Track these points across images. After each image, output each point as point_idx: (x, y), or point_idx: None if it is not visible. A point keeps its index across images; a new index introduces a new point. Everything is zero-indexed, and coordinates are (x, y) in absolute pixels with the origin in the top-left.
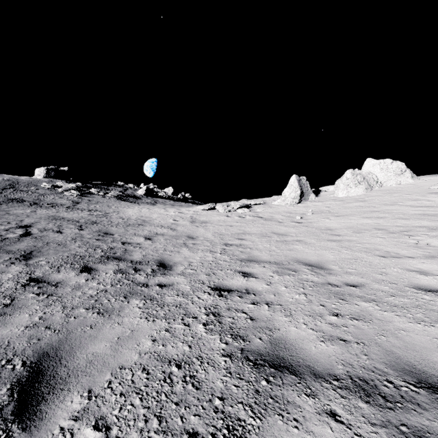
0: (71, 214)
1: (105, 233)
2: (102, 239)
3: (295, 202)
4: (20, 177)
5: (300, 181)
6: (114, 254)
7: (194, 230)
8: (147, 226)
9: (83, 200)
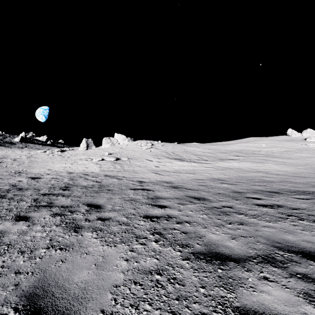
0: None
1: None
2: None
3: (84, 149)
4: None
5: (88, 141)
6: None
7: (24, 160)
8: (4, 159)
9: None
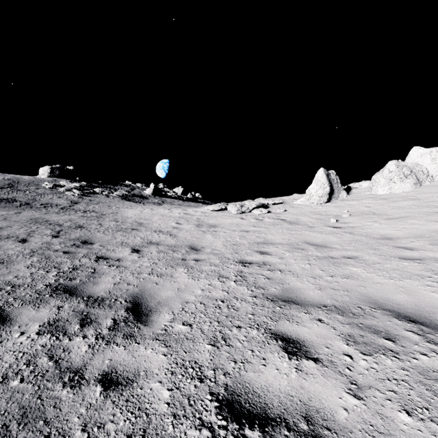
0: (60, 216)
1: (84, 241)
2: (73, 252)
3: (322, 201)
4: (24, 177)
5: (329, 176)
6: (71, 280)
7: (199, 237)
8: (142, 231)
9: (84, 200)
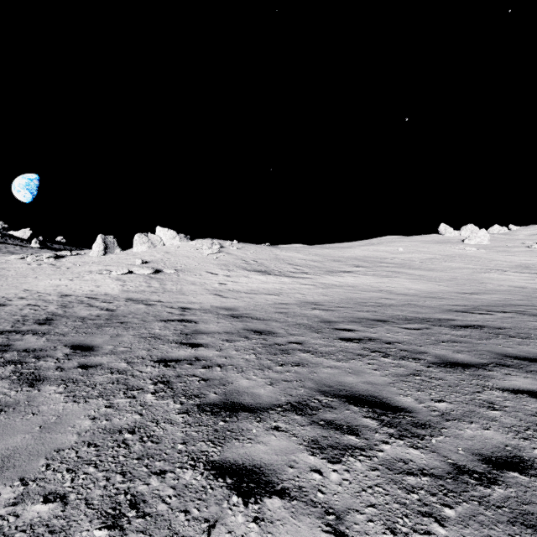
0: None
1: None
2: None
3: (101, 255)
4: None
5: (107, 239)
6: None
7: None
8: None
9: None
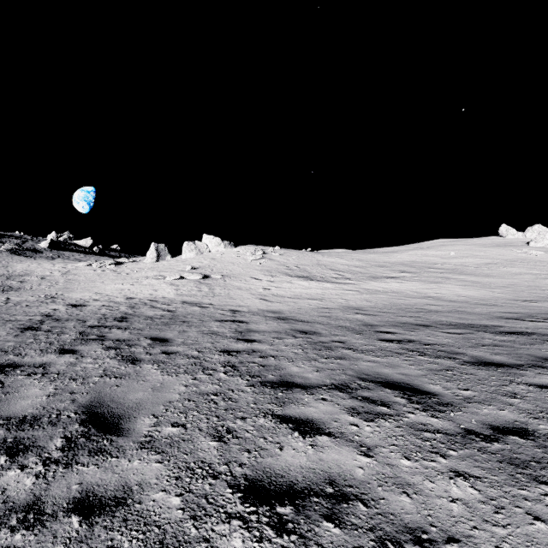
0: None
1: None
2: None
3: (154, 261)
4: None
5: (159, 247)
6: None
7: (57, 278)
8: (26, 276)
9: None
